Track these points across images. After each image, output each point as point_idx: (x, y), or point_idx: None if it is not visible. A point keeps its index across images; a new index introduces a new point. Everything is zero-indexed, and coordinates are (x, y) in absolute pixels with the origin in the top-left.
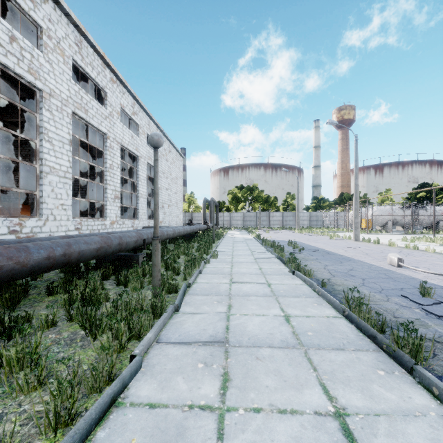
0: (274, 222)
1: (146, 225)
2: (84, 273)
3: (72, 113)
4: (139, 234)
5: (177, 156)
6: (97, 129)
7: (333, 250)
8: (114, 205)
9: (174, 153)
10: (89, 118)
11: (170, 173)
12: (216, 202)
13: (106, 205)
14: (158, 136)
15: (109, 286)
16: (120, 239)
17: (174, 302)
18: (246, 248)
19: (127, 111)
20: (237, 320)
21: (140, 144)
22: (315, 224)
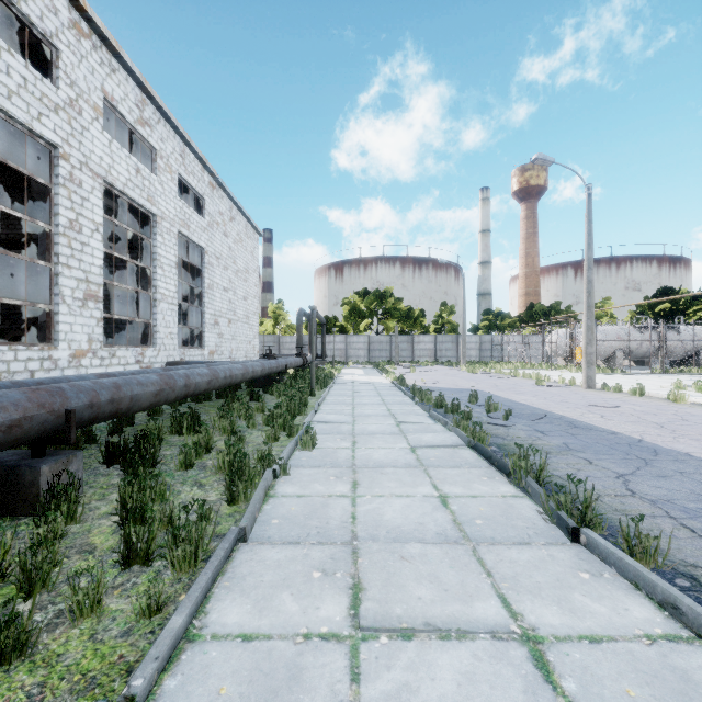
0: (421, 352)
1: (175, 360)
2: None
3: None
4: (44, 396)
5: (248, 230)
6: (28, 128)
7: (577, 416)
8: (84, 314)
9: (242, 223)
10: None
11: (233, 260)
12: (321, 317)
13: (57, 314)
14: None
15: None
16: None
17: None
18: (382, 411)
19: (122, 111)
20: None
21: (159, 190)
22: (490, 356)
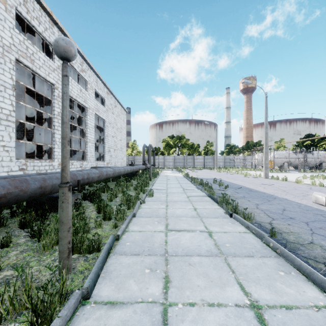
0: (197, 163)
1: (94, 166)
2: (0, 221)
3: (16, 60)
4: (72, 176)
5: (122, 110)
6: (45, 79)
7: (254, 188)
8: None
9: (119, 108)
10: (36, 68)
11: (116, 124)
12: (153, 148)
13: (54, 148)
14: (66, 40)
15: (20, 240)
16: (42, 181)
17: (91, 271)
18: (178, 186)
19: (75, 67)
20: (180, 322)
21: (88, 97)
22: (229, 165)
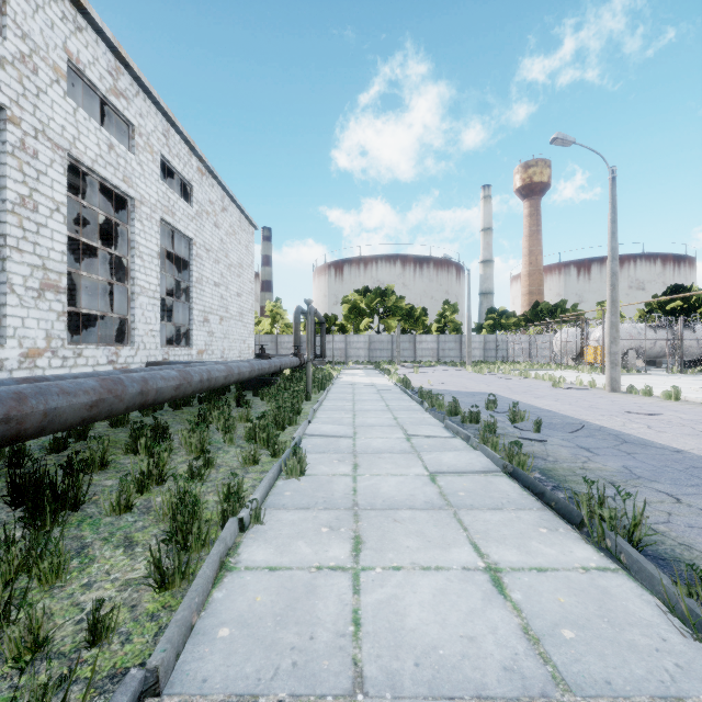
0: (423, 352)
1: (157, 360)
2: None
3: None
4: None
5: (242, 222)
6: None
7: (619, 427)
8: (40, 306)
9: (236, 215)
10: None
11: (225, 253)
12: (320, 315)
13: (4, 306)
14: None
15: None
16: None
17: None
18: (387, 420)
19: (91, 76)
20: None
21: (137, 171)
22: (494, 356)
